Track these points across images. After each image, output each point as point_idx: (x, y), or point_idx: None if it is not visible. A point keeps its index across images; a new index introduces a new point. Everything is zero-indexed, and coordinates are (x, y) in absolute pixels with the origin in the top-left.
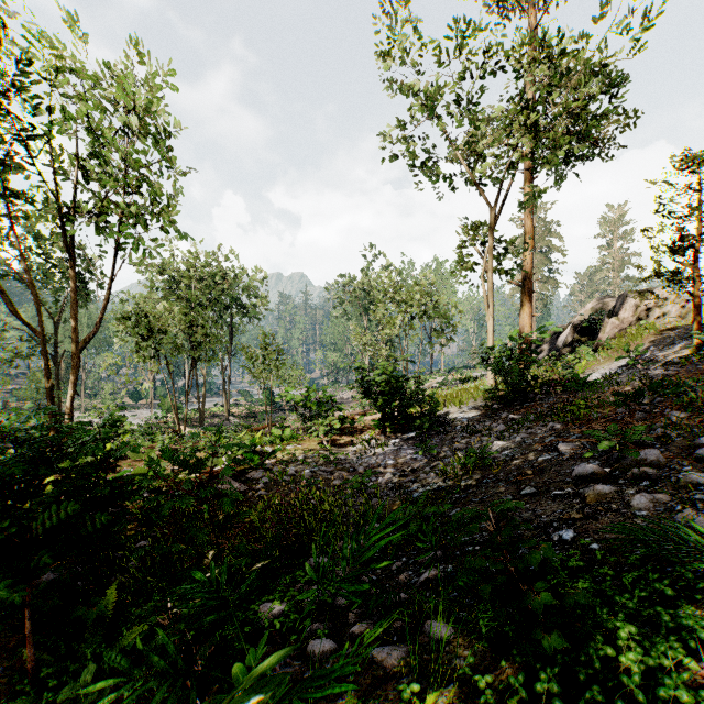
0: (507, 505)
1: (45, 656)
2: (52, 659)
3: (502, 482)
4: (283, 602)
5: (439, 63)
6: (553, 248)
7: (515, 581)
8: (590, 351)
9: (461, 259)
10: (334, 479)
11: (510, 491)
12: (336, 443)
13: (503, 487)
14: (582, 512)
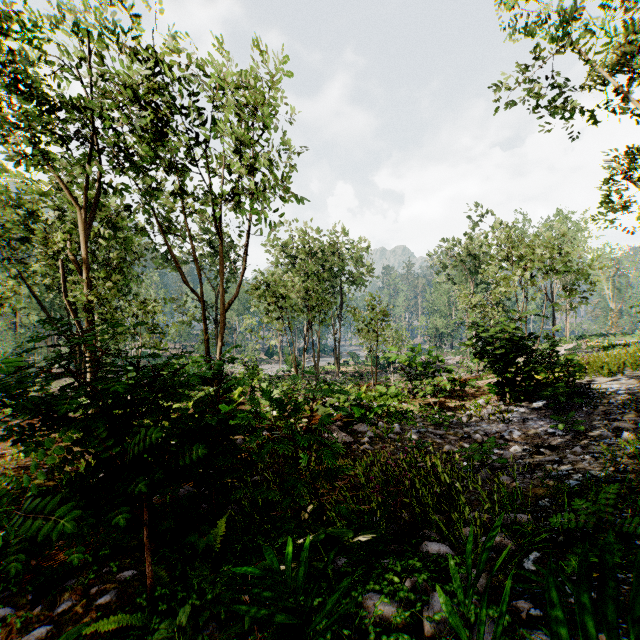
0: None
1: (163, 573)
2: (168, 578)
3: None
4: (392, 599)
5: None
6: None
7: None
8: None
9: (607, 195)
10: (446, 443)
11: None
12: (444, 406)
13: None
14: None
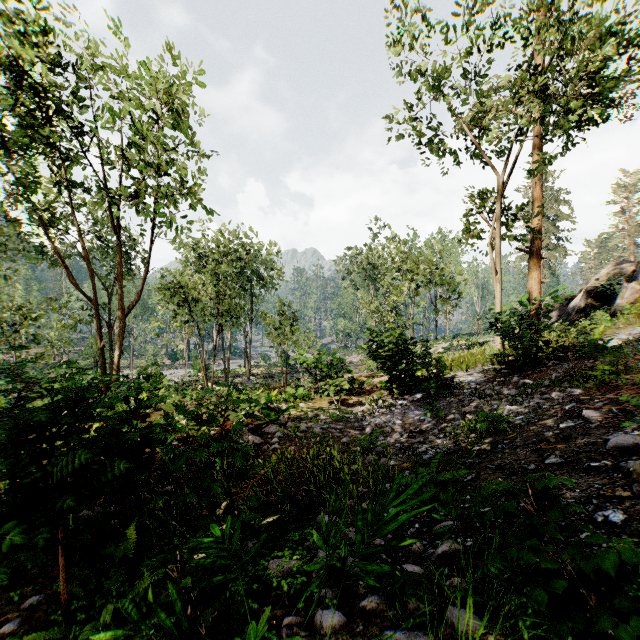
0: (553, 482)
1: (77, 589)
2: (83, 592)
3: (520, 448)
4: (291, 559)
5: (446, 35)
6: (562, 215)
7: (575, 584)
8: (606, 317)
9: (467, 226)
10: (344, 436)
11: (531, 459)
12: (345, 403)
13: (522, 454)
14: (629, 489)
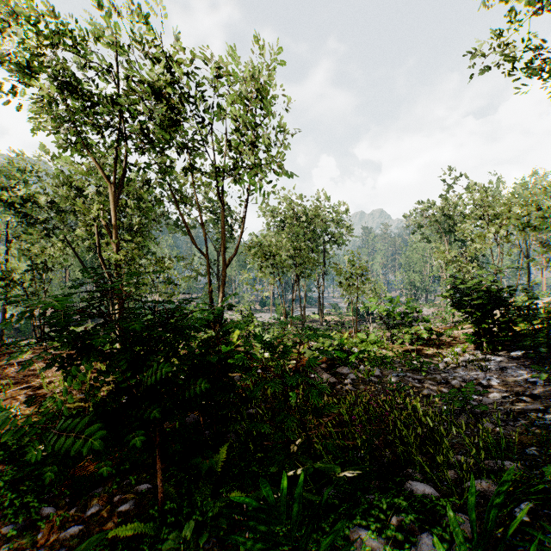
0: None
1: (172, 489)
2: (176, 494)
3: None
4: (379, 535)
5: None
6: None
7: None
8: None
9: None
10: (424, 388)
11: None
12: (421, 353)
13: None
14: None
